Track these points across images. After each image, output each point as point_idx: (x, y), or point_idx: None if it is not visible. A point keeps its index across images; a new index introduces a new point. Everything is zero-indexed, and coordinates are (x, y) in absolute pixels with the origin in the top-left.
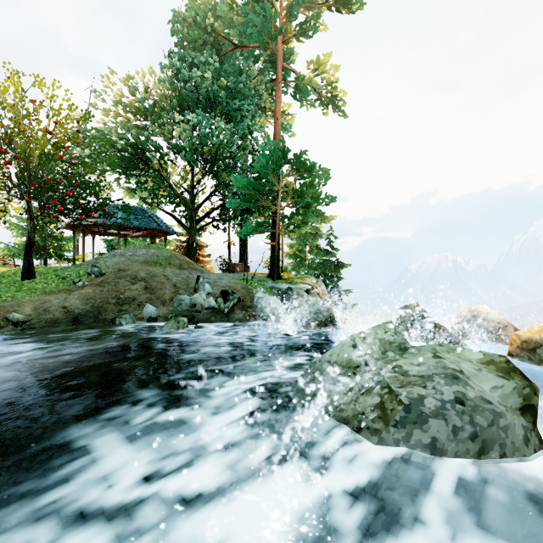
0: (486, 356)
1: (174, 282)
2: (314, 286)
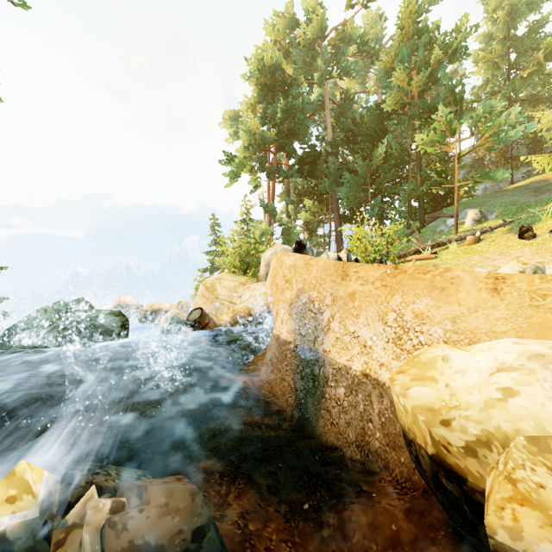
0: (112, 312)
1: None
2: None
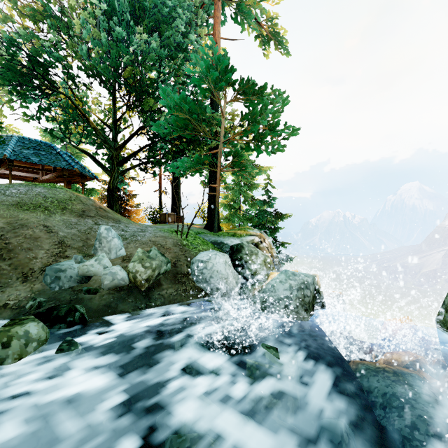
0: None
1: (61, 236)
2: (261, 239)
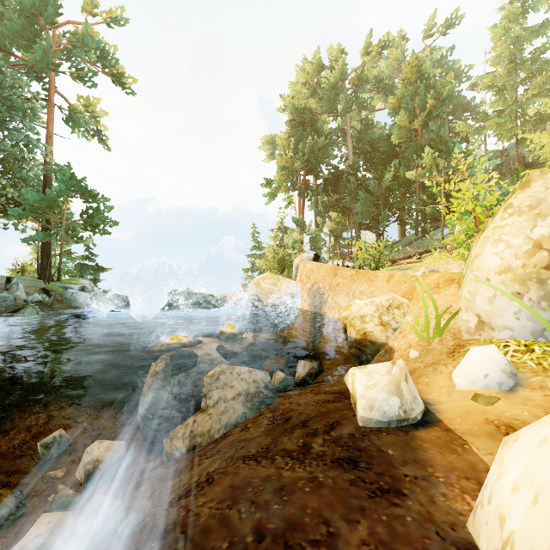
0: (210, 295)
1: None
2: (91, 286)
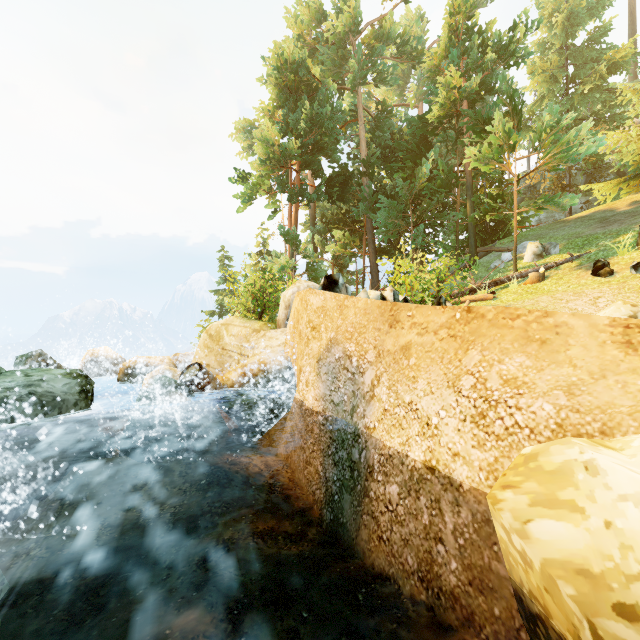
0: (68, 371)
1: None
2: None
